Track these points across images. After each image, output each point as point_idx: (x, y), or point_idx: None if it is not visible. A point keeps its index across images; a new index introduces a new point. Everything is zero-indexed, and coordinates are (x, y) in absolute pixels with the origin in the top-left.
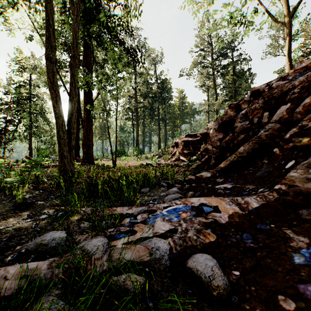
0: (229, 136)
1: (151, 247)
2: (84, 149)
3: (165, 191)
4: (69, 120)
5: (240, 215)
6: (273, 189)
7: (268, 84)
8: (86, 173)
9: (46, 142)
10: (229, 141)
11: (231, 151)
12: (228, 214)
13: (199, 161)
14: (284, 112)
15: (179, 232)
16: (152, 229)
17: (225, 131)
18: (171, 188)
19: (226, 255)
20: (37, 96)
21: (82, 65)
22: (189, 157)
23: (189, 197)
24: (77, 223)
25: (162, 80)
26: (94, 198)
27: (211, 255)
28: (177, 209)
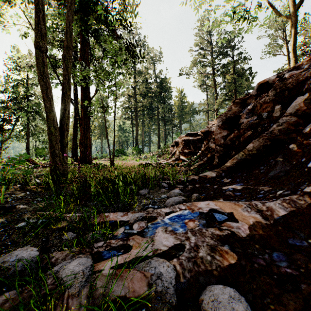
0: (234, 133)
1: (150, 274)
2: (81, 148)
3: (166, 193)
4: (61, 115)
5: (264, 226)
6: (303, 192)
7: (279, 75)
8: (79, 172)
9: (44, 141)
10: (234, 139)
11: (237, 149)
12: (248, 224)
13: (200, 160)
14: (300, 103)
15: (187, 249)
16: (152, 243)
17: (230, 128)
18: (173, 189)
19: (256, 287)
20: (35, 95)
21: (79, 61)
22: (190, 156)
23: (193, 199)
24: (58, 234)
25: (162, 80)
26: (85, 201)
27: (234, 286)
28: (181, 216)
